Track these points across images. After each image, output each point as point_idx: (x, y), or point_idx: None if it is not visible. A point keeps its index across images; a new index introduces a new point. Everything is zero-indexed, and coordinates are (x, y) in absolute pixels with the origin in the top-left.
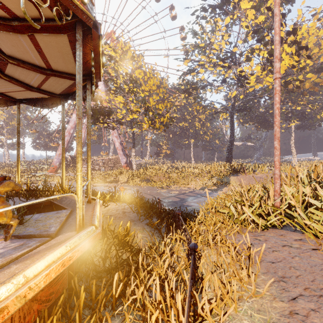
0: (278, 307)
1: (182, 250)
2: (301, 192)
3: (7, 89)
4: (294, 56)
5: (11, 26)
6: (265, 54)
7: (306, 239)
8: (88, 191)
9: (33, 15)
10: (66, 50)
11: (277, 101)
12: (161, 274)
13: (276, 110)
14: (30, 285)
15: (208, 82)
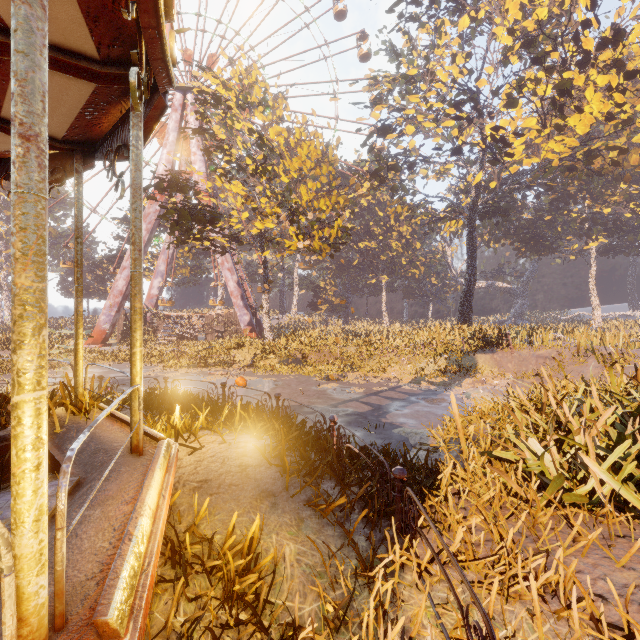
0: None
1: (427, 612)
2: None
3: None
4: (615, 94)
5: None
6: (548, 91)
7: None
8: (132, 418)
9: None
10: None
11: None
12: None
13: None
14: None
15: (420, 155)
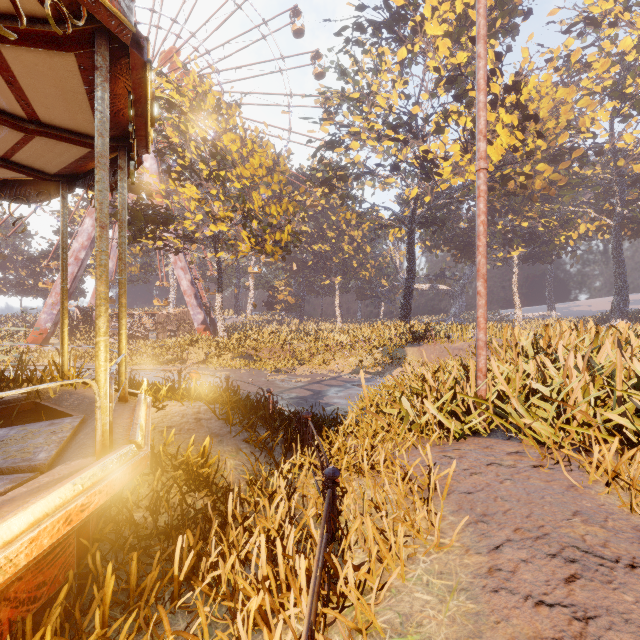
0: (472, 563)
1: (313, 485)
2: (520, 371)
3: None
4: (517, 131)
5: None
6: (469, 123)
7: (525, 452)
8: (120, 378)
9: None
10: (72, 85)
11: (481, 210)
12: (271, 529)
13: (480, 227)
14: None
15: (367, 167)
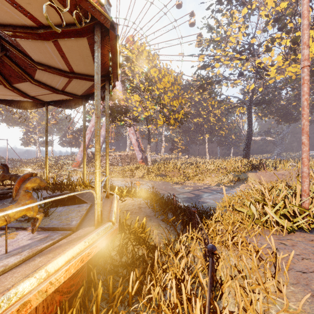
0: None
1: (198, 249)
2: None
3: (37, 93)
4: None
5: (38, 34)
6: (288, 42)
7: None
8: (106, 186)
9: (56, 22)
10: (86, 53)
11: (305, 92)
12: (177, 274)
13: (304, 102)
14: (51, 280)
15: (223, 76)
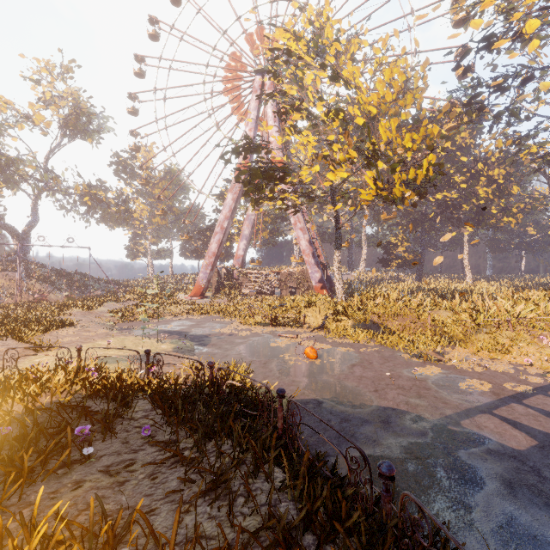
0: None
1: None
2: None
3: None
4: None
5: None
6: None
7: None
8: None
9: None
10: None
11: None
12: None
13: None
14: None
15: (535, 68)
